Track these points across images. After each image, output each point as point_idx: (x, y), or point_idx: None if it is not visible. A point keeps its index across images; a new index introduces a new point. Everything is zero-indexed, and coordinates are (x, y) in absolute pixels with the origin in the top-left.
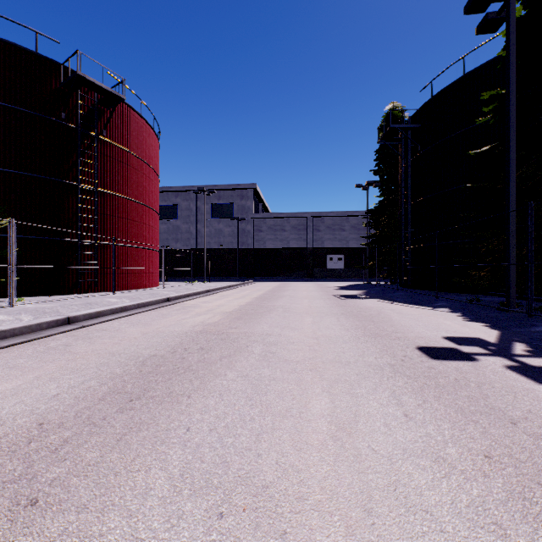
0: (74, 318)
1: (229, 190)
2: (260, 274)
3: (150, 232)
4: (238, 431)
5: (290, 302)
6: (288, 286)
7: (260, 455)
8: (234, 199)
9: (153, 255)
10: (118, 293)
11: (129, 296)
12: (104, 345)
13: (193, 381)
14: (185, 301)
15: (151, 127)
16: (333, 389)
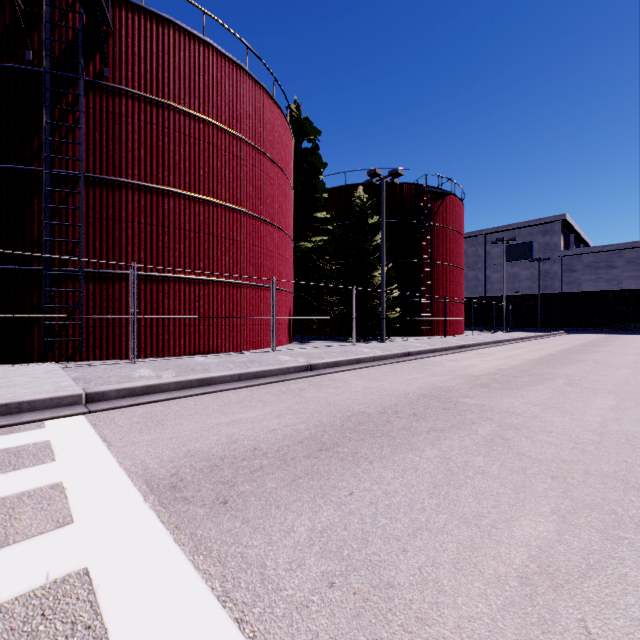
0: (464, 345)
1: (527, 227)
2: (571, 325)
3: (459, 288)
4: (589, 370)
5: (616, 349)
6: (617, 338)
7: (598, 372)
8: (533, 237)
9: (461, 307)
10: (446, 337)
11: (459, 339)
12: (499, 355)
13: (561, 364)
14: (510, 344)
15: (460, 200)
16: (634, 370)
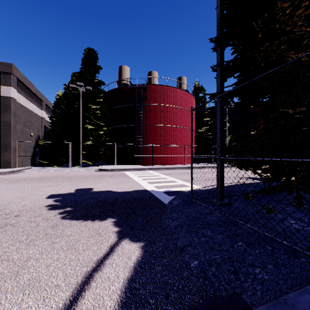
0: None
1: None
2: None
3: None
4: None
5: None
6: None
7: None
8: None
9: None
10: None
11: None
12: None
13: None
14: None
15: None
16: None
